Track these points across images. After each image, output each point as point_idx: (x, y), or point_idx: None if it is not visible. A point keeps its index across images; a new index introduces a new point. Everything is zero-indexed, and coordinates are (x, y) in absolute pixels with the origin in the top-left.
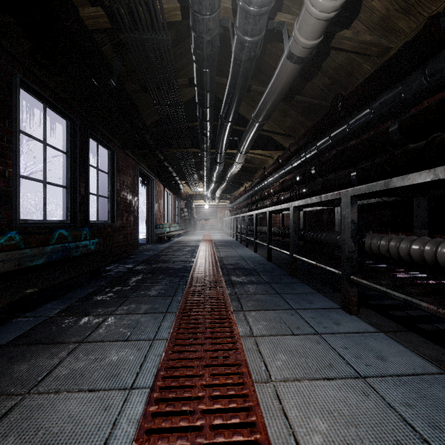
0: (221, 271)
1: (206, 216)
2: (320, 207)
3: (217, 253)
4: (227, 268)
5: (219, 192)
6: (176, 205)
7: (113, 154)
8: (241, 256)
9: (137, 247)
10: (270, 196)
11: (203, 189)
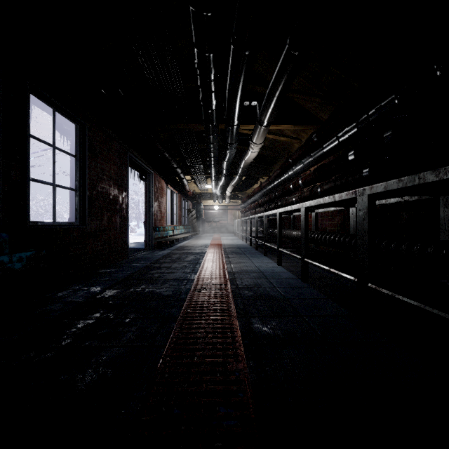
0: (233, 304)
1: (215, 218)
2: (397, 199)
3: (227, 265)
4: (242, 297)
5: (230, 190)
6: (182, 205)
7: (84, 130)
8: (261, 272)
9: (126, 256)
10: (297, 190)
11: (211, 186)
